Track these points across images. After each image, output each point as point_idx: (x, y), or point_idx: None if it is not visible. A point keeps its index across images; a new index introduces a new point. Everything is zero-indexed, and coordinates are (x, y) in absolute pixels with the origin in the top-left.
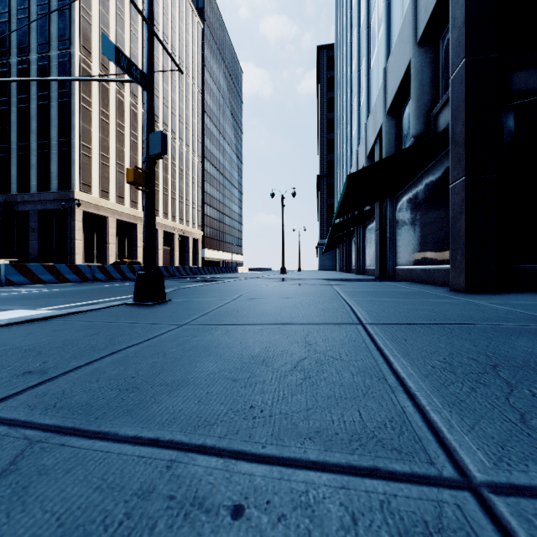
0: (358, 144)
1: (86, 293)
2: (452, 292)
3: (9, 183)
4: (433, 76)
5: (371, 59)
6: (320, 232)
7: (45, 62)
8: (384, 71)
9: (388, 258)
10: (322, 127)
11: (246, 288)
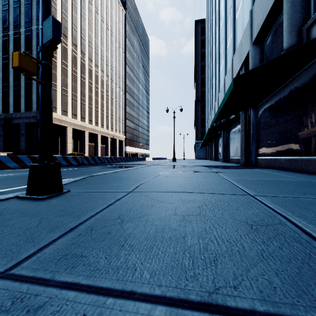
0: (225, 75)
1: (19, 178)
2: None
3: (8, 106)
4: None
5: (236, 12)
6: (197, 135)
7: (29, 33)
8: (251, 12)
9: (251, 150)
10: (198, 71)
11: (146, 175)
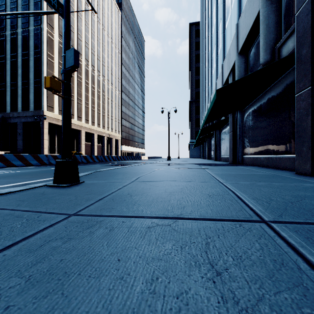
0: (216, 79)
1: (32, 174)
2: (300, 175)
3: (5, 106)
4: (276, 20)
5: (226, 22)
6: (191, 135)
7: (26, 33)
8: (237, 26)
9: (238, 150)
10: (192, 72)
11: (143, 171)
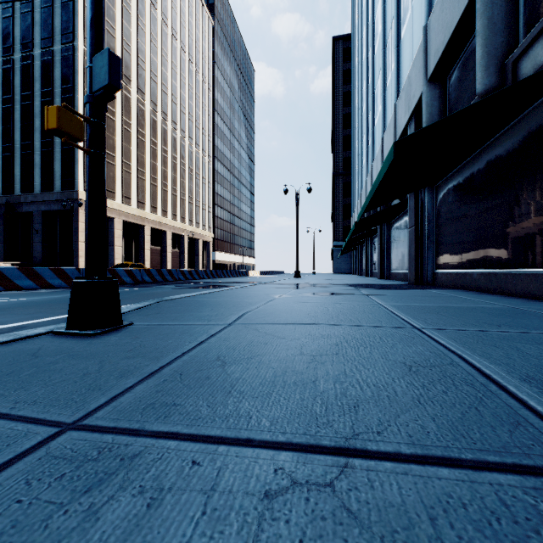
0: (383, 131)
1: (42, 305)
2: None
3: (13, 183)
4: (509, 9)
5: (401, 27)
6: (336, 233)
7: (49, 57)
8: (425, 30)
9: (426, 259)
10: (338, 123)
11: (252, 300)
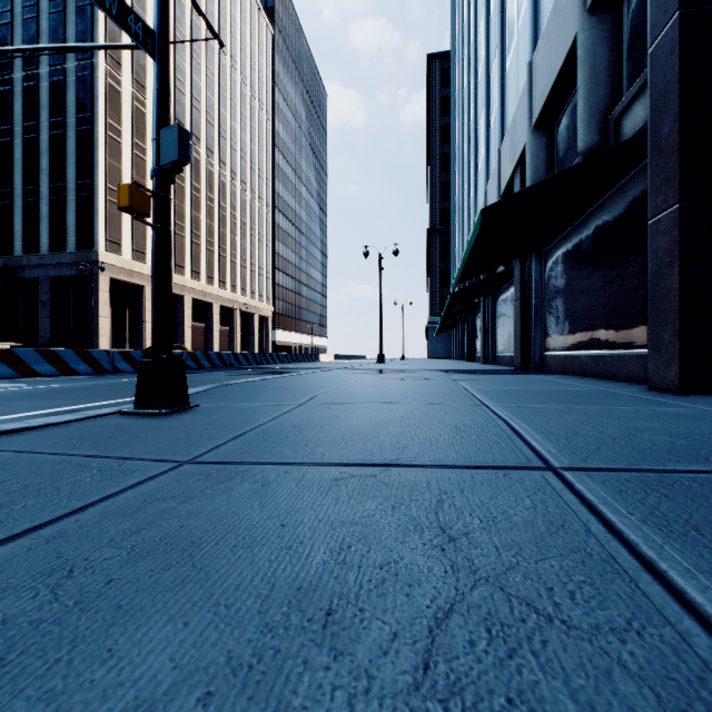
0: (487, 181)
1: (82, 391)
2: (656, 392)
3: (12, 241)
4: (612, 59)
5: (506, 56)
6: (432, 306)
7: (60, 77)
8: (529, 67)
9: (533, 339)
10: (434, 165)
11: (324, 384)
